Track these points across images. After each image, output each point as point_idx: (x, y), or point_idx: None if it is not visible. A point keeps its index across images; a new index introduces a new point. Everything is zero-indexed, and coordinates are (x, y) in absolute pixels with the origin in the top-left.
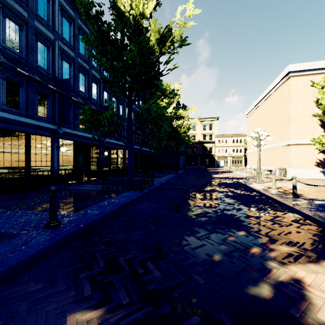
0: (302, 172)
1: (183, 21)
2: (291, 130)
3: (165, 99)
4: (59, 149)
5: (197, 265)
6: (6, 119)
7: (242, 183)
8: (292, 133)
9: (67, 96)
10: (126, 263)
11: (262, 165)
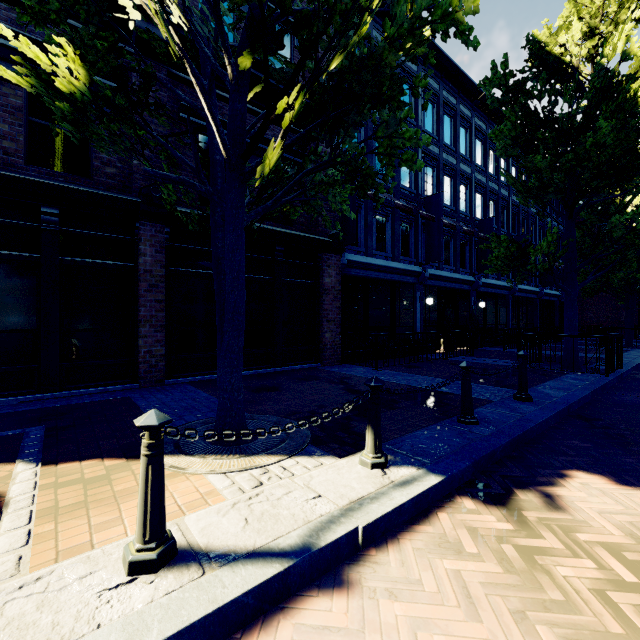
0: None
1: None
2: None
3: None
4: (422, 301)
5: None
6: (379, 267)
7: None
8: None
9: (437, 219)
10: None
11: None
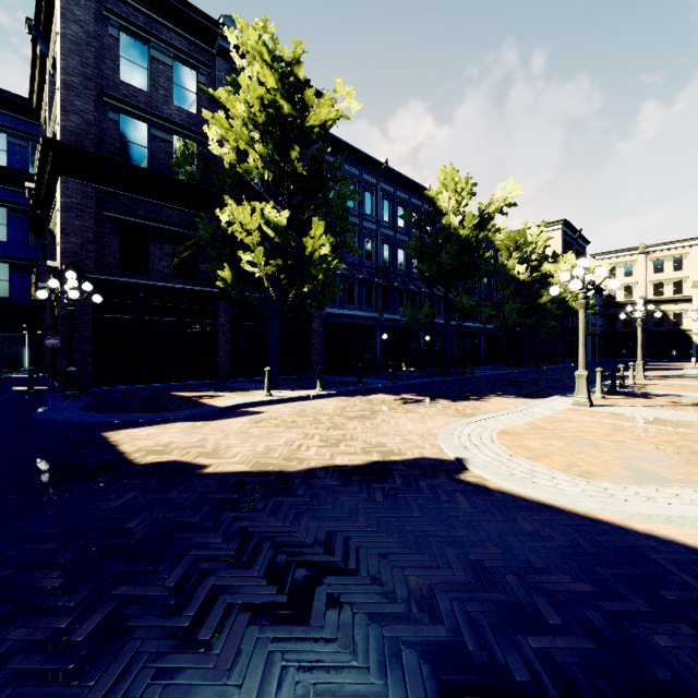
0: None
1: (503, 198)
2: None
3: (515, 253)
4: (381, 336)
5: (456, 394)
6: (348, 315)
7: None
8: None
9: (389, 283)
10: (427, 392)
11: None
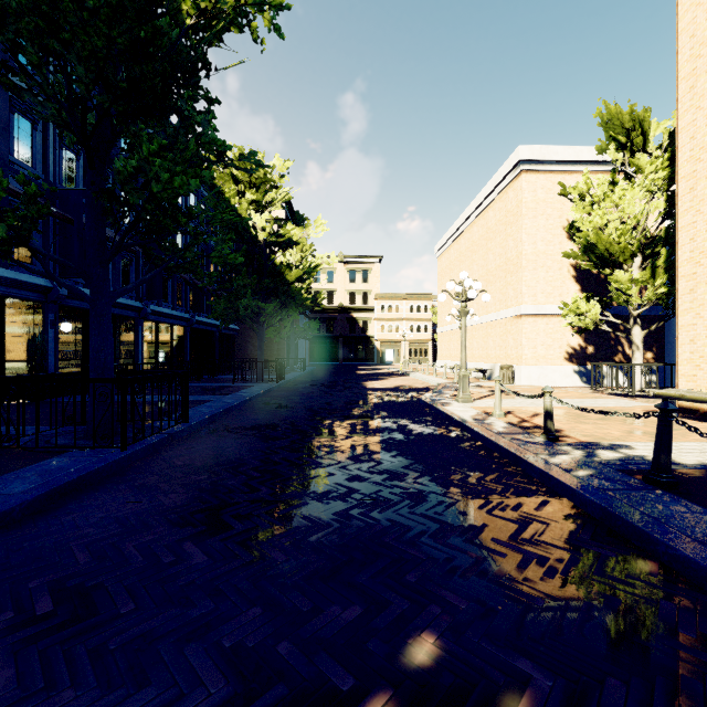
0: (543, 374)
1: None
2: (524, 284)
3: (250, 192)
4: None
5: None
6: None
7: (429, 402)
8: (526, 292)
9: None
10: None
11: (467, 360)
